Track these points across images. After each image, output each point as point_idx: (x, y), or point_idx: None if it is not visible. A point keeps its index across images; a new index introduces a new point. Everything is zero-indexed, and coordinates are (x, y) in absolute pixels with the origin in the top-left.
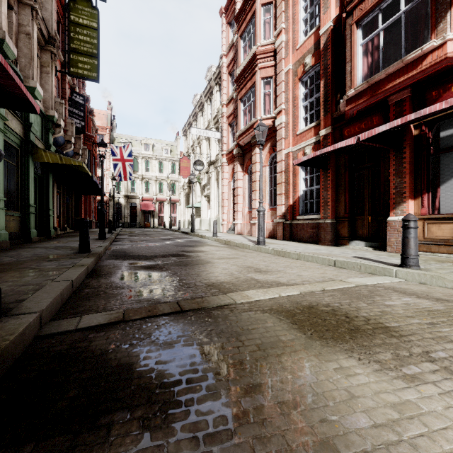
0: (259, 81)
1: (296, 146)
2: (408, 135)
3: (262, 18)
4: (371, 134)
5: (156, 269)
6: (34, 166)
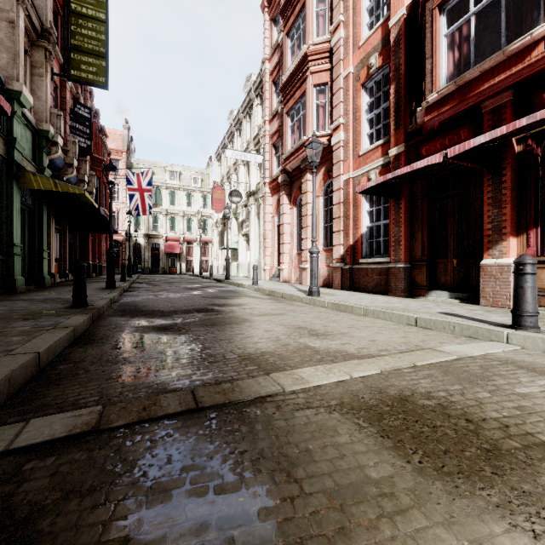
0: (311, 89)
1: (359, 170)
2: (508, 152)
3: (314, 10)
4: (463, 148)
5: (172, 331)
6: (21, 195)
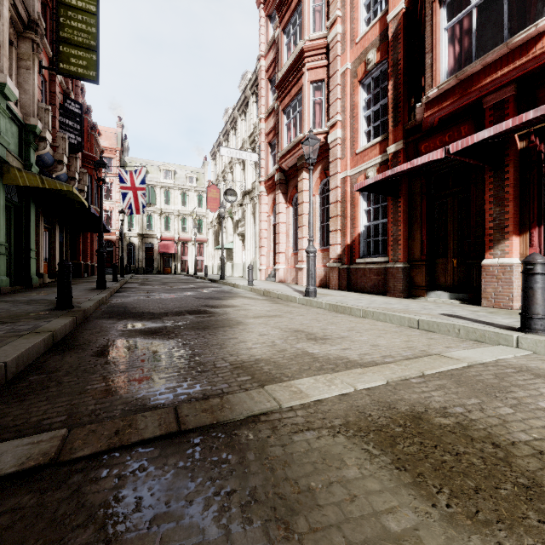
0: (307, 86)
1: (356, 168)
2: (511, 148)
3: (311, 5)
4: (466, 143)
5: (161, 335)
6: (6, 191)
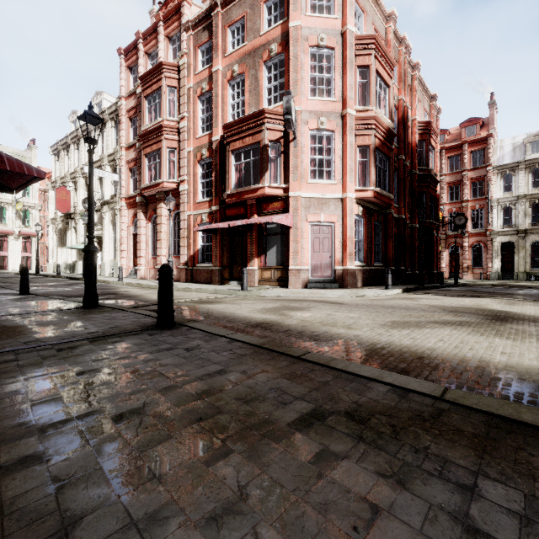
0: (165, 149)
1: (196, 211)
2: (255, 224)
3: (167, 97)
4: (234, 224)
5: (114, 299)
6: None
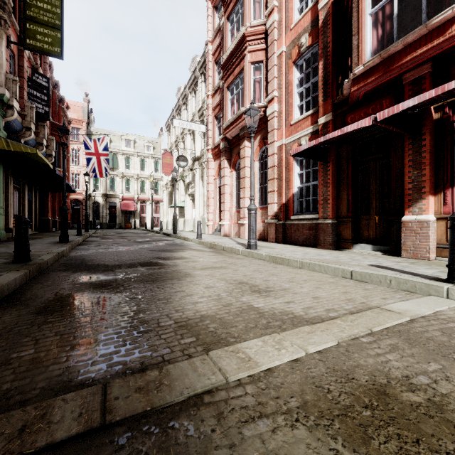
0: (248, 66)
1: (291, 137)
2: (428, 119)
3: None
4: (392, 111)
5: (110, 288)
6: None
